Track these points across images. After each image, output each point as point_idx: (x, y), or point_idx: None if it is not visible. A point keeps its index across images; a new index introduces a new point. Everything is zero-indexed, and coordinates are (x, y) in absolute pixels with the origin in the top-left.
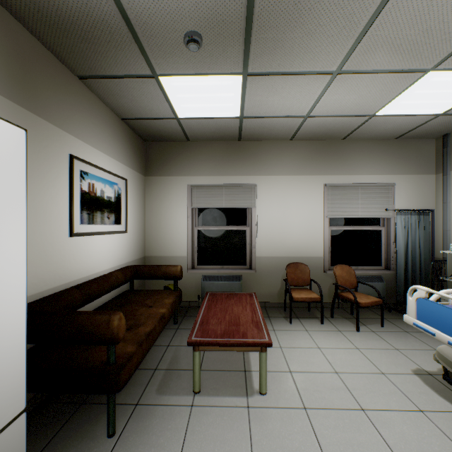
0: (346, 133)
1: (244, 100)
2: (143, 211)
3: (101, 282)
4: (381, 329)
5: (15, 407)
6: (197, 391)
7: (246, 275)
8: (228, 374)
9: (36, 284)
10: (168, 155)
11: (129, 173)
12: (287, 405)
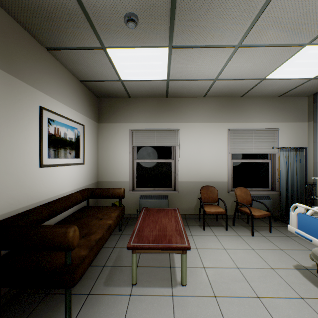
0: (244, 92)
1: (169, 67)
2: (96, 148)
3: (64, 201)
4: (269, 234)
5: None
6: (134, 283)
7: (171, 195)
8: (158, 270)
9: (12, 203)
10: (115, 108)
11: (86, 120)
12: (202, 294)
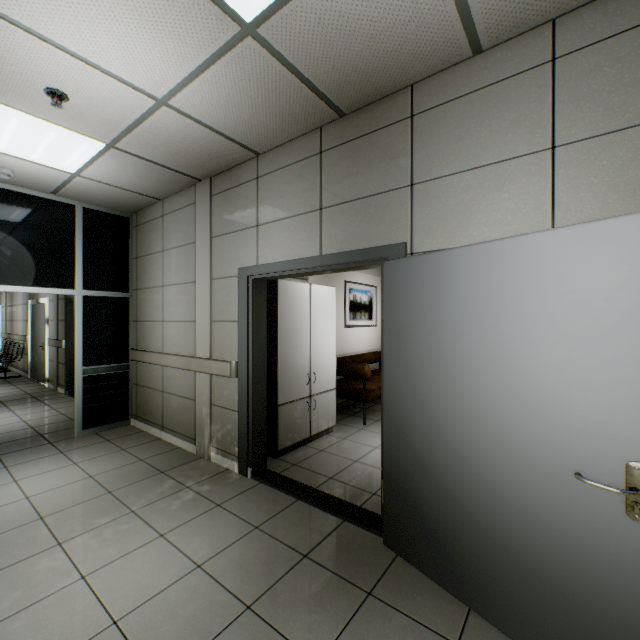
0: None
1: None
2: None
3: (360, 357)
4: None
5: (334, 385)
6: None
7: None
8: None
9: None
10: None
11: (378, 281)
12: None
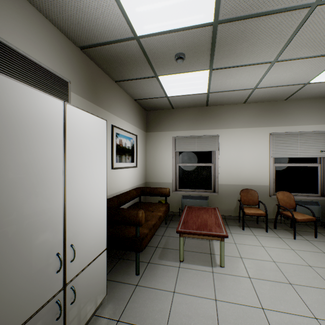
0: (287, 96)
1: (210, 83)
2: (145, 154)
3: (126, 195)
4: (314, 239)
5: (103, 246)
6: (181, 260)
7: (211, 196)
8: (200, 254)
9: None
10: (160, 118)
11: (138, 131)
12: (238, 274)
